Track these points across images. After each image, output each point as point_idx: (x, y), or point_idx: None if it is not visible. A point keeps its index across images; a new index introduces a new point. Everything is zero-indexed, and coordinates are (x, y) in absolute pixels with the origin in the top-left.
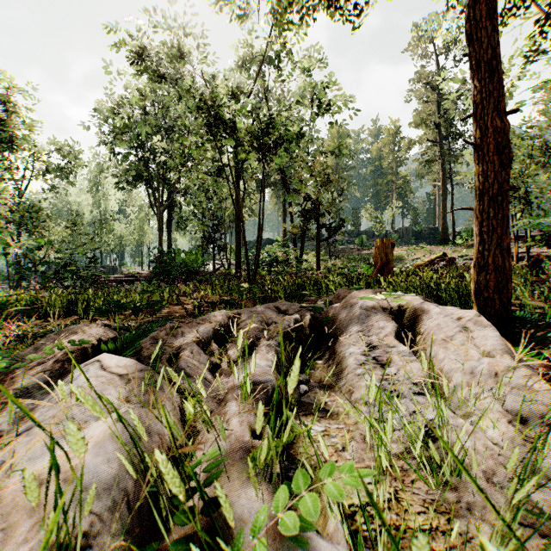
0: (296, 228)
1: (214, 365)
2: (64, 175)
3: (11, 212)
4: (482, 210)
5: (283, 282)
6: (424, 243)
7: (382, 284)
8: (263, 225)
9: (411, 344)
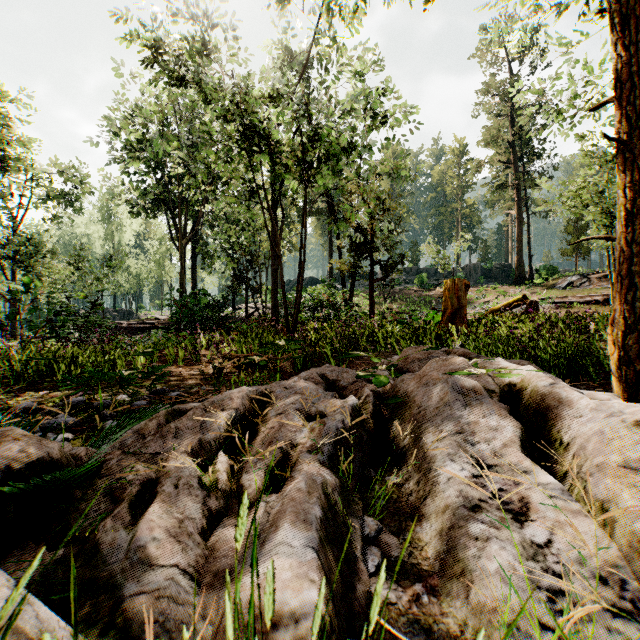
0: (345, 265)
1: (213, 514)
2: (68, 202)
3: (5, 246)
4: (630, 240)
5: (330, 333)
6: (495, 282)
7: (455, 336)
8: (304, 262)
9: (546, 460)
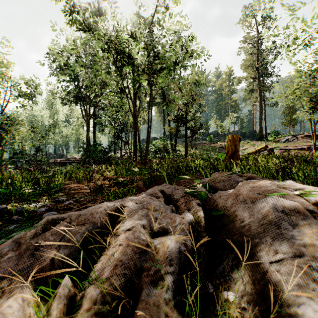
0: (172, 129)
1: None
2: (30, 98)
3: None
4: None
5: (165, 165)
6: (247, 139)
7: (234, 166)
8: (151, 126)
9: None
